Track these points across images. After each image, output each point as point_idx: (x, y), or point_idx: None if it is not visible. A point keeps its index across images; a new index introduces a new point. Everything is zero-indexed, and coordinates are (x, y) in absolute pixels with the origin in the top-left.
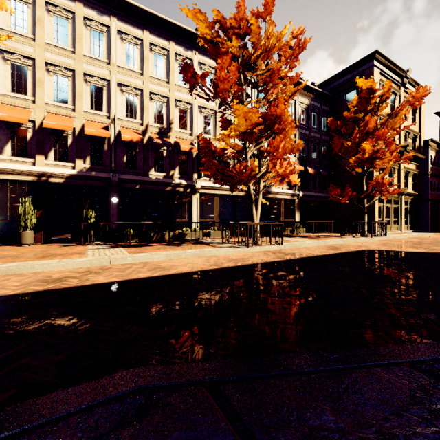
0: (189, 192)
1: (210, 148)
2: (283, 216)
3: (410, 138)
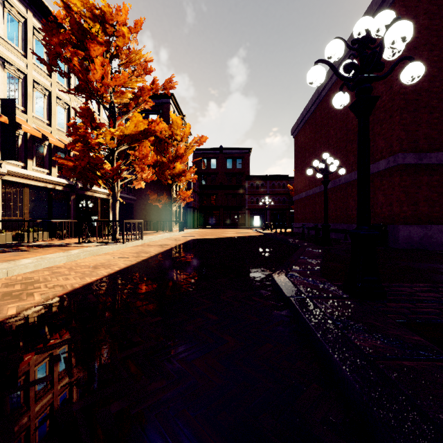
0: None
1: (86, 138)
2: (100, 215)
3: None
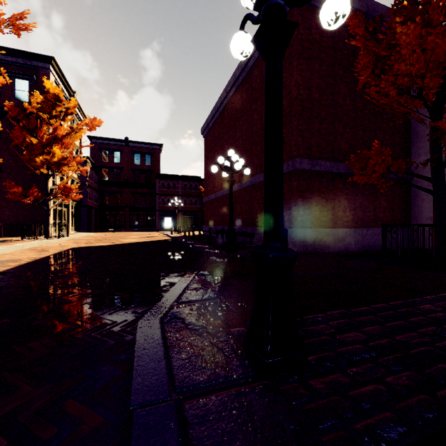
0: None
1: None
2: None
3: (75, 151)
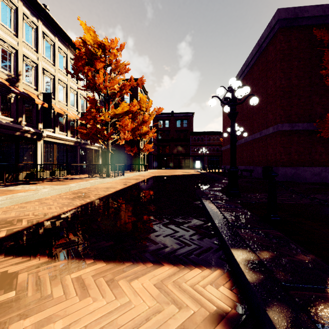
0: (34, 139)
1: (95, 117)
2: (94, 160)
3: None
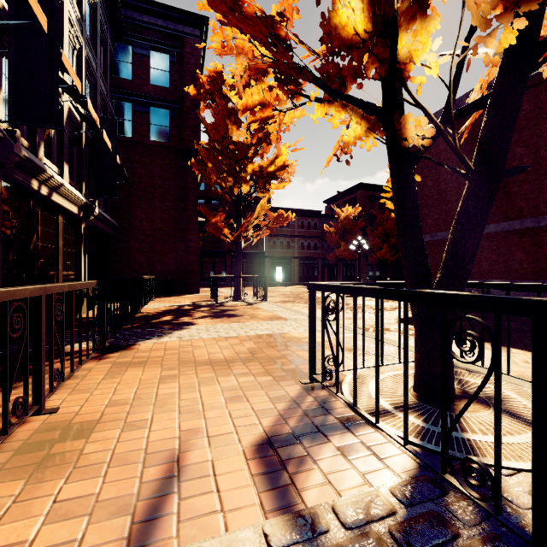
0: None
1: None
2: (61, 261)
3: None
